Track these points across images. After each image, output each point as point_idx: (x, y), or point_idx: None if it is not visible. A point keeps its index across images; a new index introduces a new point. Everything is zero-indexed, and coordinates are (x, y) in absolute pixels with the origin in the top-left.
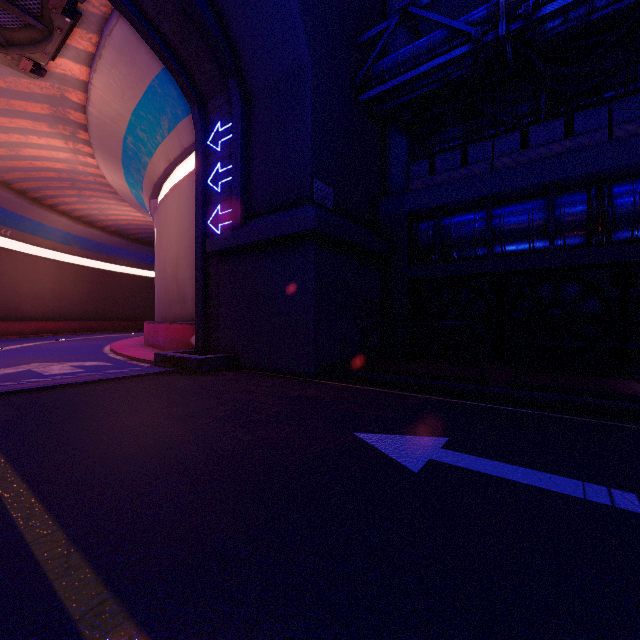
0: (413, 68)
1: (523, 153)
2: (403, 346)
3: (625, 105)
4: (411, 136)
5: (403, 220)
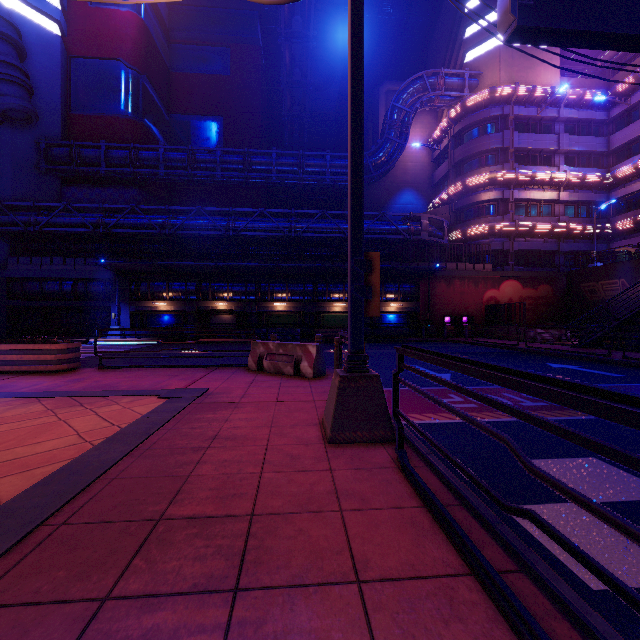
0: (3, 224)
1: (51, 266)
2: (5, 334)
3: (79, 260)
4: (14, 241)
5: (5, 280)
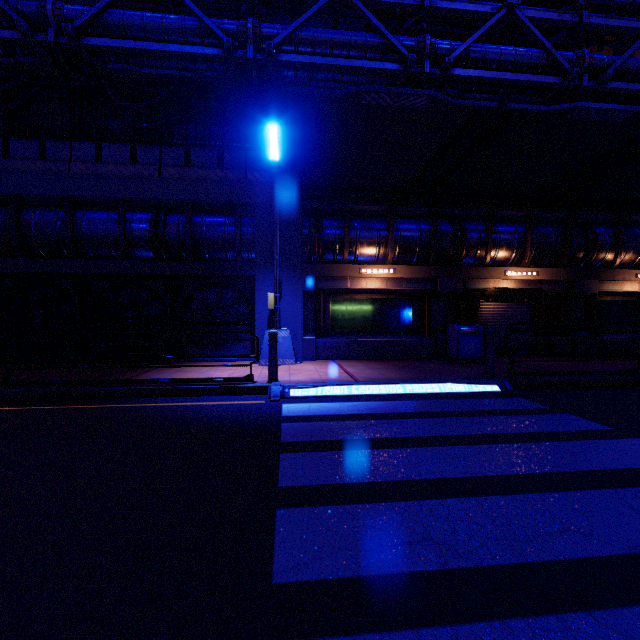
0: None
1: (97, 165)
2: None
3: (170, 152)
4: None
5: None
